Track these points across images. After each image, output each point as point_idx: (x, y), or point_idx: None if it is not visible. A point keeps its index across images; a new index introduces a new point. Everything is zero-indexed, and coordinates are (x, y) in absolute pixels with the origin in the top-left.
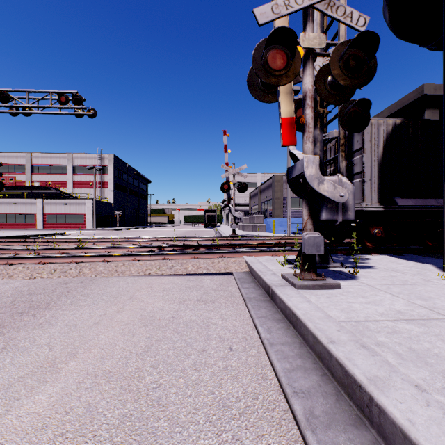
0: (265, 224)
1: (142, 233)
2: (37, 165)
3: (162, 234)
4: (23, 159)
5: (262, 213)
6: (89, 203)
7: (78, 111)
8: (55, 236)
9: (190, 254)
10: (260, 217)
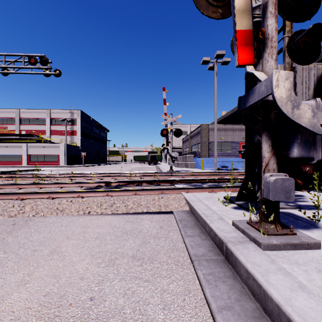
0: (195, 162)
1: (100, 169)
2: (23, 118)
3: (115, 170)
4: (13, 114)
5: (192, 154)
6: (61, 146)
7: (46, 71)
8: (32, 171)
9: (131, 190)
10: (191, 157)
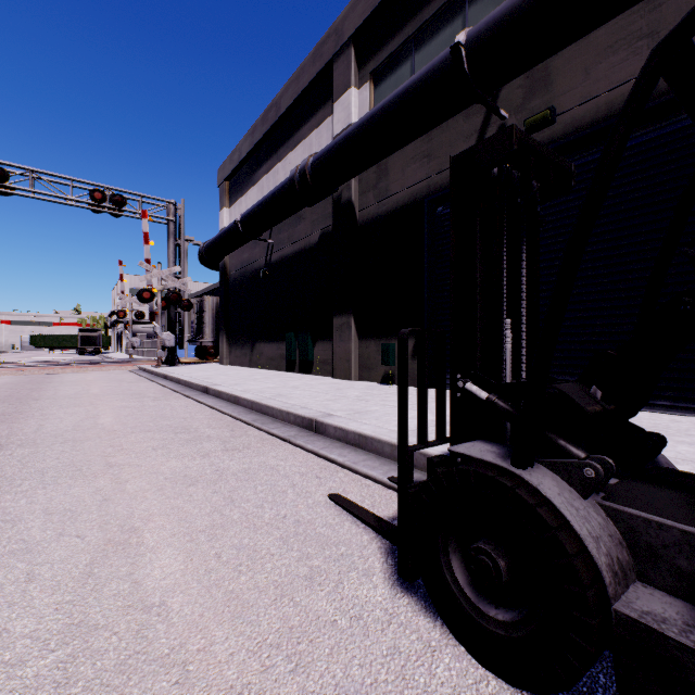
0: None
1: None
2: None
3: None
4: None
5: None
6: None
7: None
8: None
9: (102, 364)
10: None
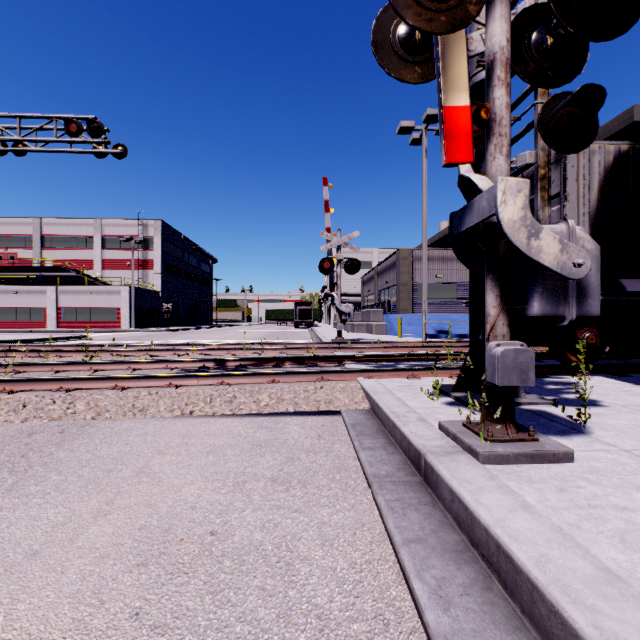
0: (386, 323)
1: (201, 337)
2: (49, 236)
3: (231, 338)
4: (29, 227)
5: (381, 307)
6: (124, 291)
7: (98, 148)
8: (69, 340)
9: (266, 374)
10: (378, 313)
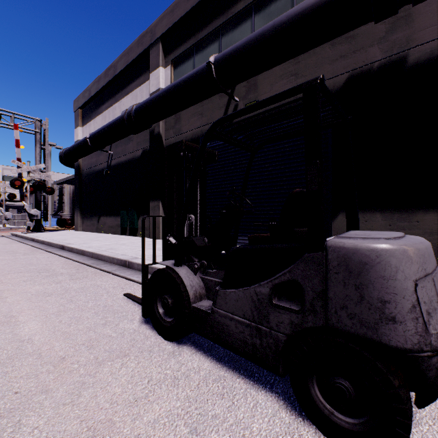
0: None
1: None
2: None
3: None
4: None
5: None
6: None
7: None
8: None
9: None
10: None
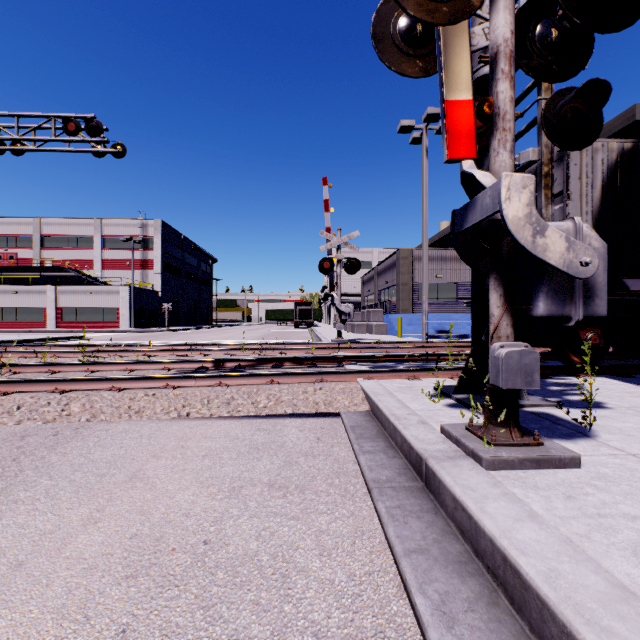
0: (386, 323)
1: (200, 337)
2: (49, 236)
3: (230, 338)
4: (28, 227)
5: (381, 307)
6: (124, 291)
7: (96, 147)
8: (68, 340)
9: (264, 375)
10: (378, 313)
